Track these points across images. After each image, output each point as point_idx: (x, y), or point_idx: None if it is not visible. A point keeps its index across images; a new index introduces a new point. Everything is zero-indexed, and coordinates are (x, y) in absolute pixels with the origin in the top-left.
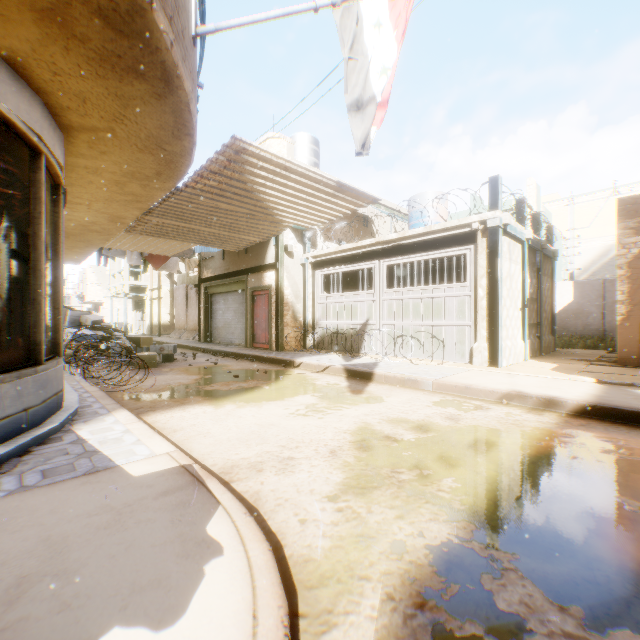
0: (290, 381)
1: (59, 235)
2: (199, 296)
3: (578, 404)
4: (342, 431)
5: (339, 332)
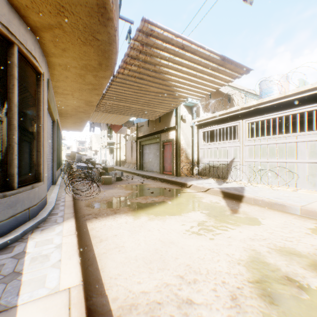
0: (185, 198)
1: (40, 106)
2: (136, 146)
3: None
4: (235, 260)
5: (214, 166)
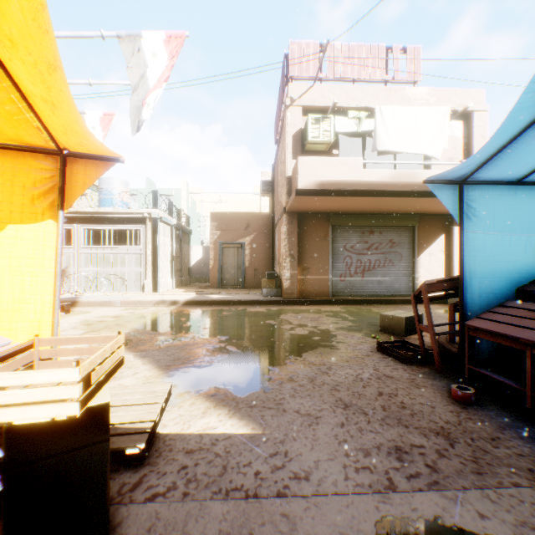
0: None
1: None
2: None
3: (184, 301)
4: (74, 323)
5: None
